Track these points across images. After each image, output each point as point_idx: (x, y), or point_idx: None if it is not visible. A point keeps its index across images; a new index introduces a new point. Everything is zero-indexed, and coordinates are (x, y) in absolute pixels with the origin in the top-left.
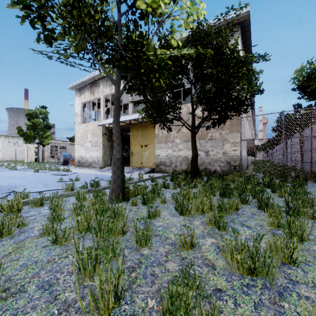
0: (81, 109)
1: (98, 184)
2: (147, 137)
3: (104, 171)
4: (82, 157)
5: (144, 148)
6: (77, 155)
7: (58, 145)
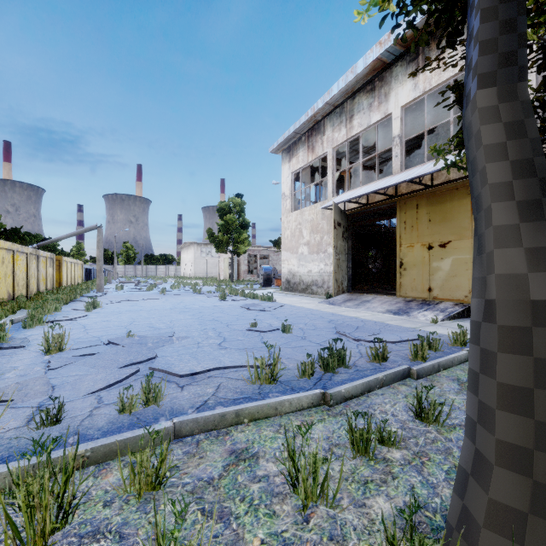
0: (292, 184)
1: (343, 361)
2: (447, 221)
3: (337, 303)
4: (293, 273)
5: (437, 251)
6: (284, 270)
7: (258, 253)
